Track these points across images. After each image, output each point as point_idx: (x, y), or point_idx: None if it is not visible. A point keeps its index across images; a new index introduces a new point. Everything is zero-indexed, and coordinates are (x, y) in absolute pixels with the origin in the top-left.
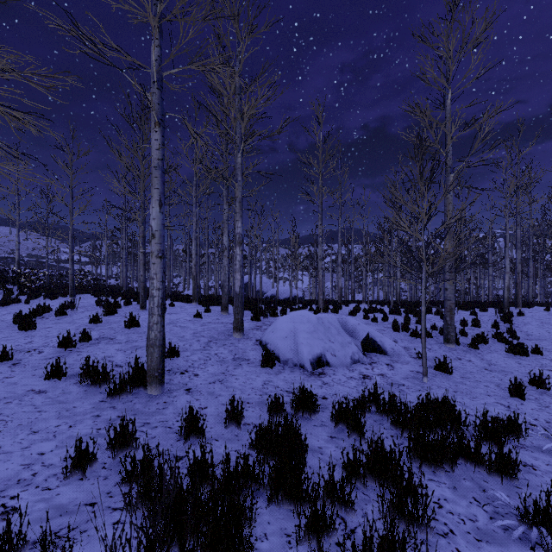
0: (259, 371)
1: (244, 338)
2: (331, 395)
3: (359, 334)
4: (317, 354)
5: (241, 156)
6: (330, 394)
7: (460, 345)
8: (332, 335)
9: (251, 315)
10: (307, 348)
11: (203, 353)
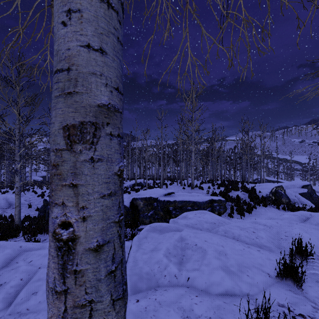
0: None
1: None
2: None
3: (10, 200)
4: None
5: None
6: None
7: None
8: None
9: None
10: None
11: None
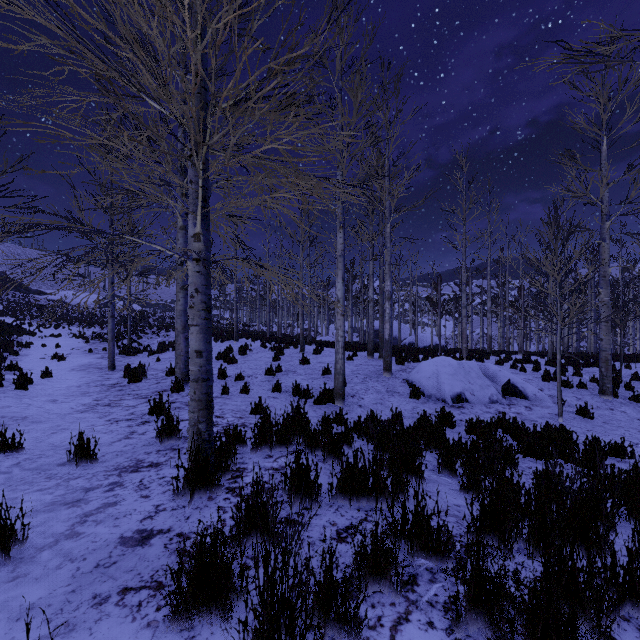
0: (408, 400)
1: (392, 377)
2: (467, 419)
3: (499, 379)
4: (457, 392)
5: (389, 226)
6: (467, 419)
7: (619, 398)
8: (472, 378)
9: (394, 360)
10: (448, 386)
11: (362, 385)
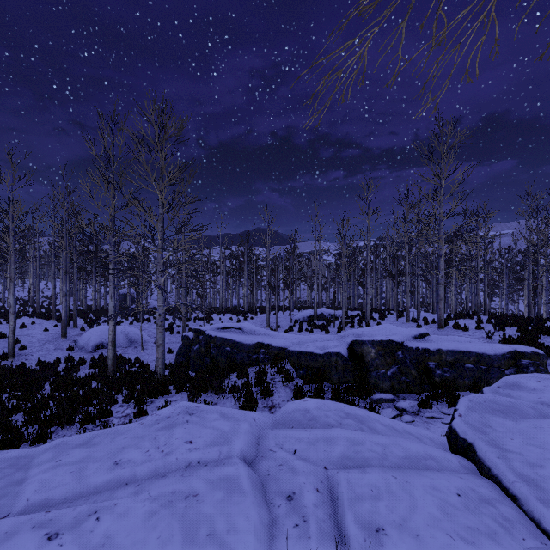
0: (65, 352)
1: (67, 340)
2: (89, 358)
3: (130, 335)
4: (98, 344)
5: (65, 255)
6: (89, 357)
7: None
8: None
9: (85, 327)
10: (93, 342)
11: (40, 347)
